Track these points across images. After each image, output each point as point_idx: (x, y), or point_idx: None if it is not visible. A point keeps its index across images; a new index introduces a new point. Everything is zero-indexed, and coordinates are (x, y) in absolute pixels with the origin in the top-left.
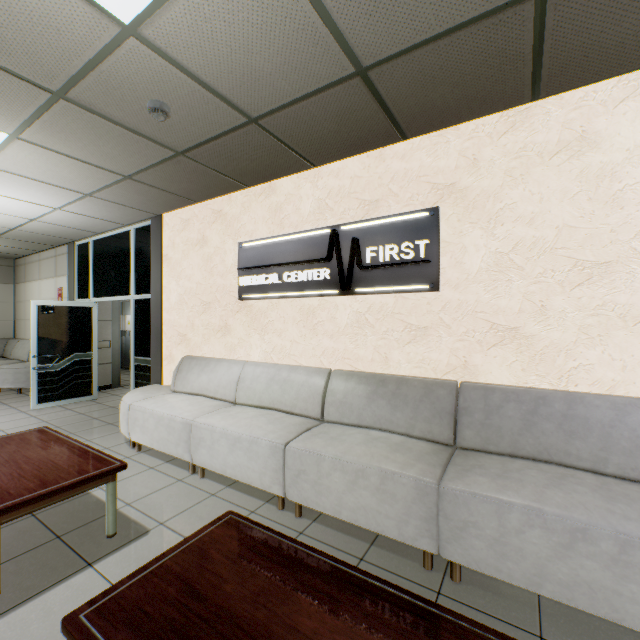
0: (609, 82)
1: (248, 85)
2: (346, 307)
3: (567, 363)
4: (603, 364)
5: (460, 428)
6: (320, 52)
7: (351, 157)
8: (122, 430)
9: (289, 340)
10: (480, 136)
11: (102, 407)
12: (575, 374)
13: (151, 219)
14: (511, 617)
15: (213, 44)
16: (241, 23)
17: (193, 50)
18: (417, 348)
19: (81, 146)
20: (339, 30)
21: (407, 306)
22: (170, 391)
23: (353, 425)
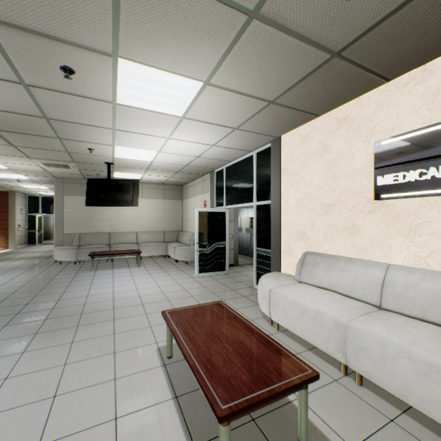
0: None
1: None
2: None
3: None
4: None
5: None
6: None
7: None
8: (261, 308)
9: None
10: None
11: (233, 281)
12: None
13: (271, 142)
14: None
15: None
16: None
17: None
18: None
19: (248, 77)
20: None
21: None
22: (295, 280)
23: None
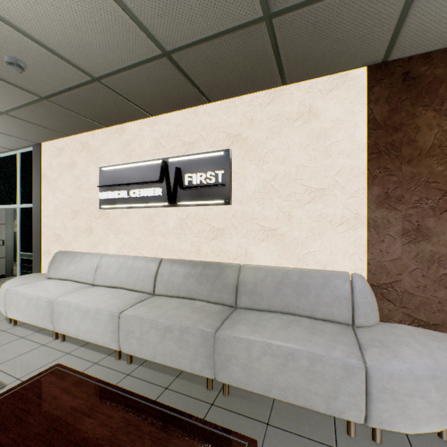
0: (324, 78)
1: (85, 53)
2: (173, 215)
3: (302, 251)
4: (321, 251)
5: (239, 295)
6: (133, 37)
7: (176, 111)
8: (1, 310)
9: (135, 238)
10: (255, 104)
11: None
12: (306, 258)
13: (33, 146)
14: (253, 414)
15: (48, 21)
16: (66, 8)
17: (33, 23)
18: (218, 243)
19: None
20: (143, 24)
21: (212, 214)
22: (45, 278)
23: (175, 296)
